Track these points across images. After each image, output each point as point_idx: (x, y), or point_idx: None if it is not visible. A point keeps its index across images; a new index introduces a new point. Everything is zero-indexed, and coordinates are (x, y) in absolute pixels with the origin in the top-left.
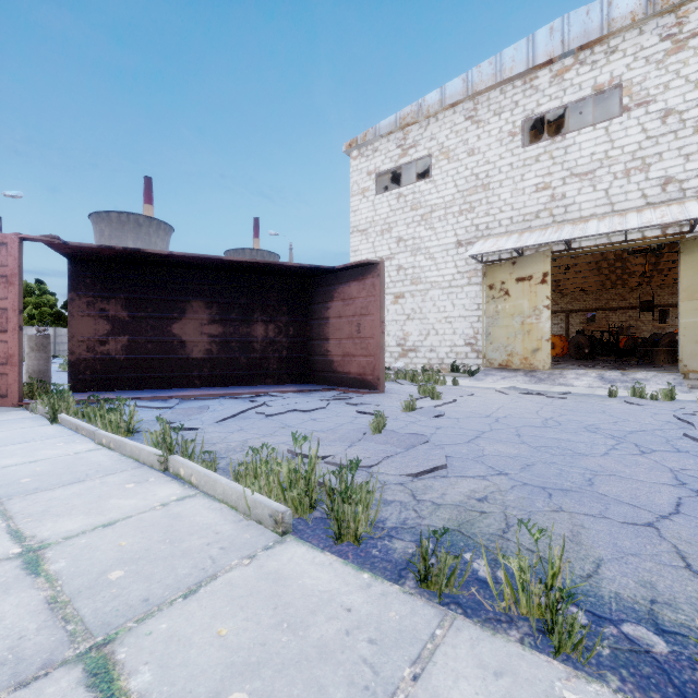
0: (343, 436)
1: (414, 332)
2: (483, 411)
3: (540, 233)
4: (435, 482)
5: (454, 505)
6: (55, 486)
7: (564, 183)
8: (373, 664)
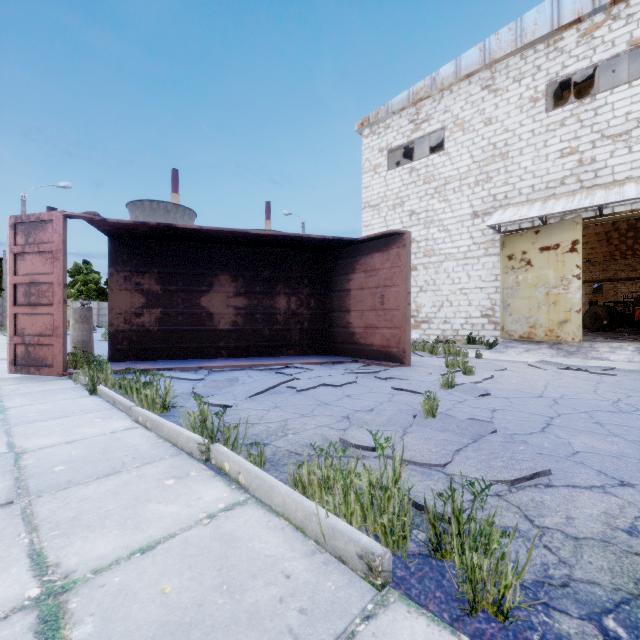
0: (390, 419)
1: (427, 303)
2: (531, 390)
3: (567, 200)
4: (543, 495)
5: (599, 541)
6: (88, 479)
7: (594, 147)
8: None
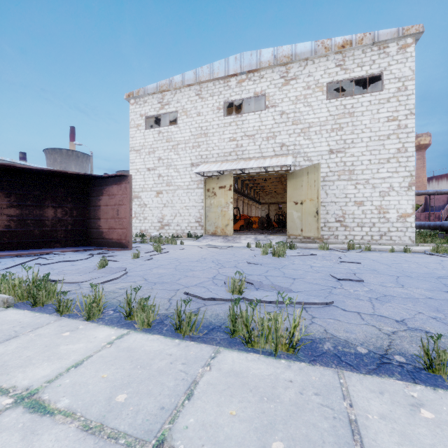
0: (81, 271)
1: (168, 214)
2: (177, 256)
3: (230, 164)
4: (108, 285)
5: (106, 291)
6: None
7: (242, 139)
8: (17, 331)
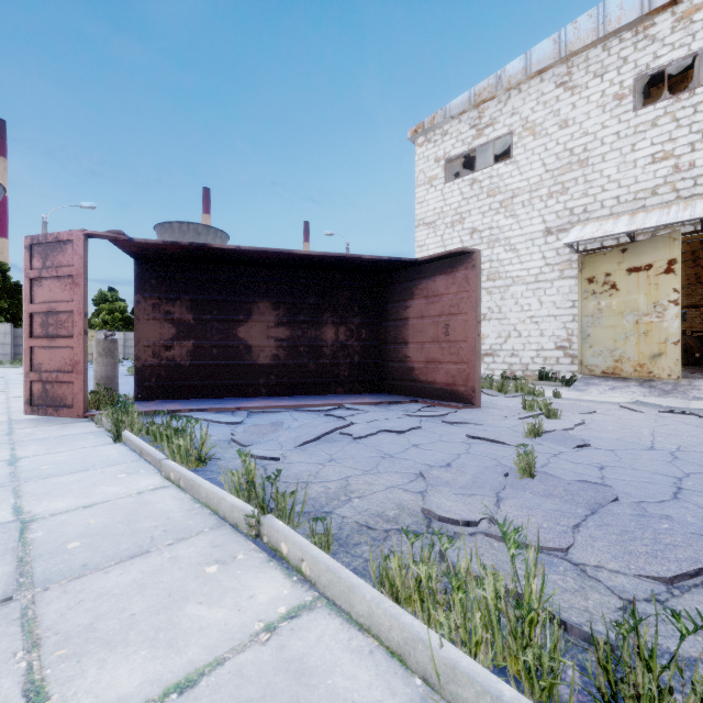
0: (476, 479)
1: (492, 334)
2: (637, 439)
3: (661, 213)
4: None
5: None
6: (109, 563)
7: (693, 149)
8: None
